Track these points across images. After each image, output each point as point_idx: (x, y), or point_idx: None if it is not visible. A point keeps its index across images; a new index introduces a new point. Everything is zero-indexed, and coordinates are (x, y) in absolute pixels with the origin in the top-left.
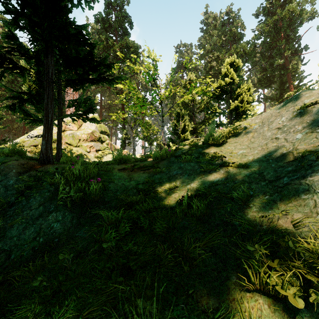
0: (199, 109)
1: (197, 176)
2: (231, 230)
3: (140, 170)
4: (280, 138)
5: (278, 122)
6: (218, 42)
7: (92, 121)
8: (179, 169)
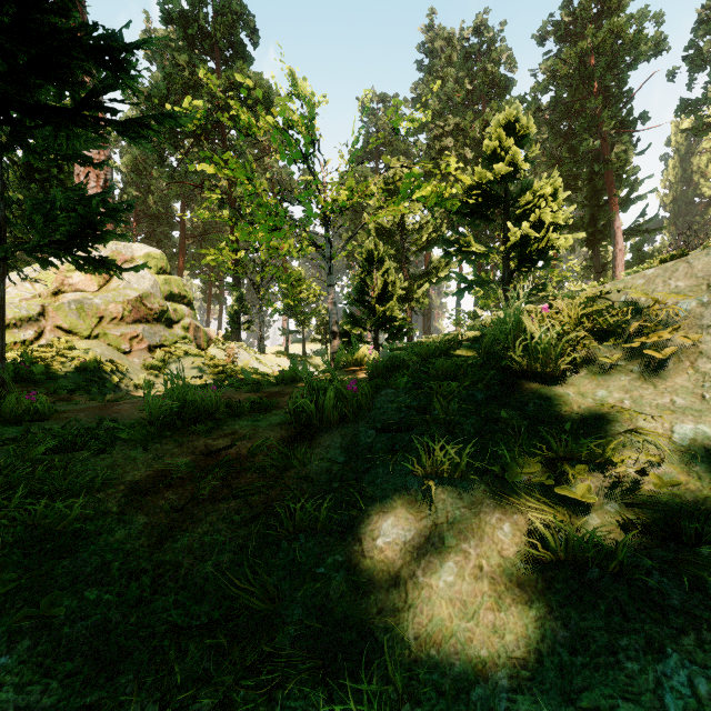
0: (416, 244)
1: (516, 596)
2: None
3: (227, 495)
4: None
5: None
6: (457, 94)
7: (101, 268)
8: (405, 512)
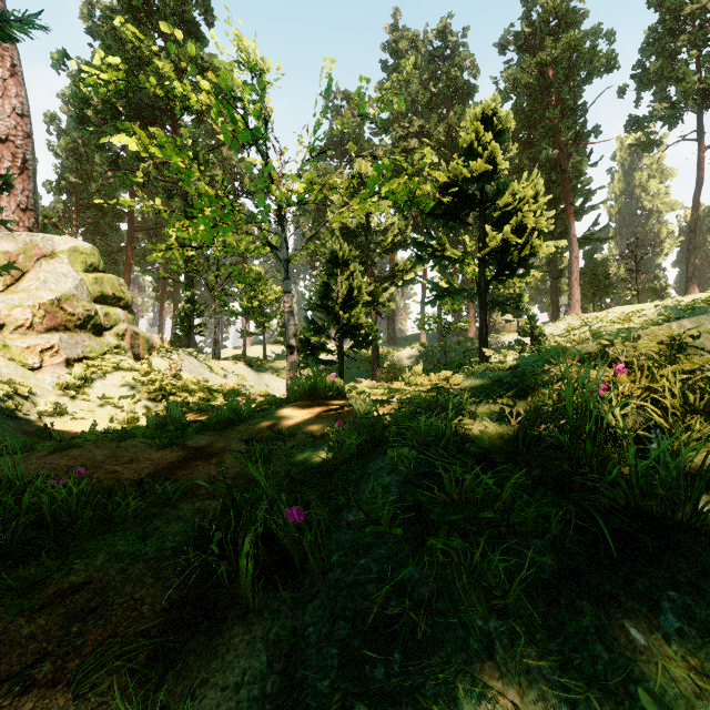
0: (382, 246)
1: None
2: None
3: None
4: None
5: None
6: (422, 96)
7: None
8: None
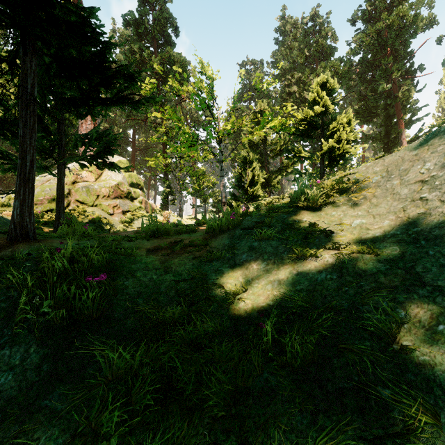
0: (273, 152)
1: (284, 267)
2: (377, 413)
3: (184, 252)
4: (430, 199)
5: (419, 171)
6: (300, 58)
7: (112, 168)
8: (251, 252)
